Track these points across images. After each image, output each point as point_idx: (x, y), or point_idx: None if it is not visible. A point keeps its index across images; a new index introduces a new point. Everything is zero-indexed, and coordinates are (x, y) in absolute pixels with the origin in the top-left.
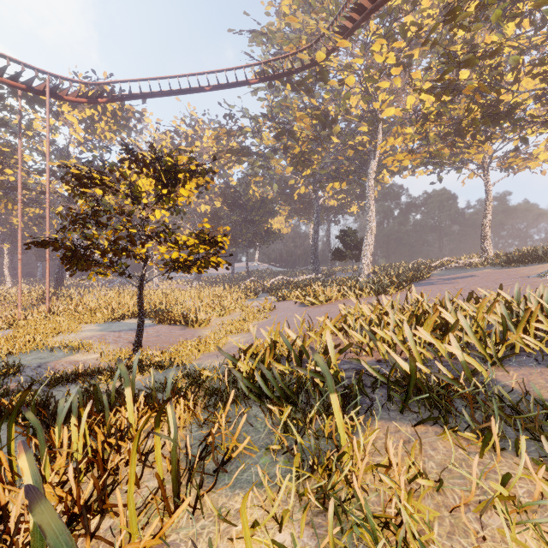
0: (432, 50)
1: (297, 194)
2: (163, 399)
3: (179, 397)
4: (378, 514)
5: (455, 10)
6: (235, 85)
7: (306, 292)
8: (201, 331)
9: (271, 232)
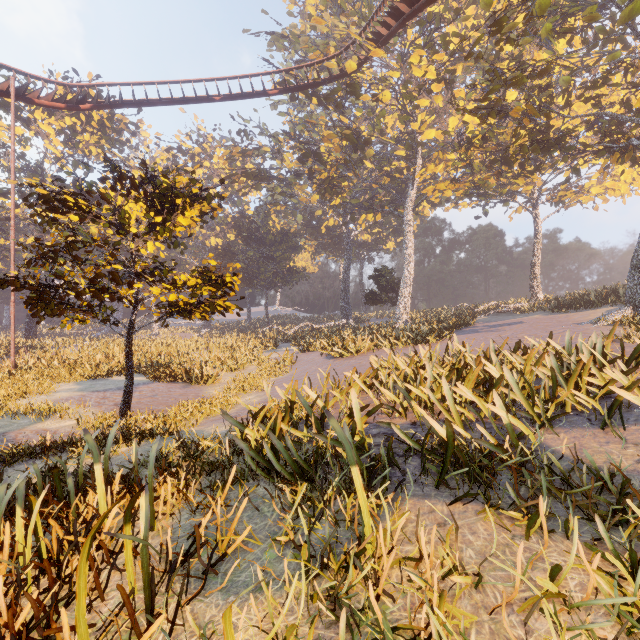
0: (477, 67)
1: (325, 227)
2: (145, 479)
3: (169, 475)
4: (403, 624)
5: (501, 20)
6: (251, 95)
7: (334, 341)
8: (207, 390)
9: (294, 271)
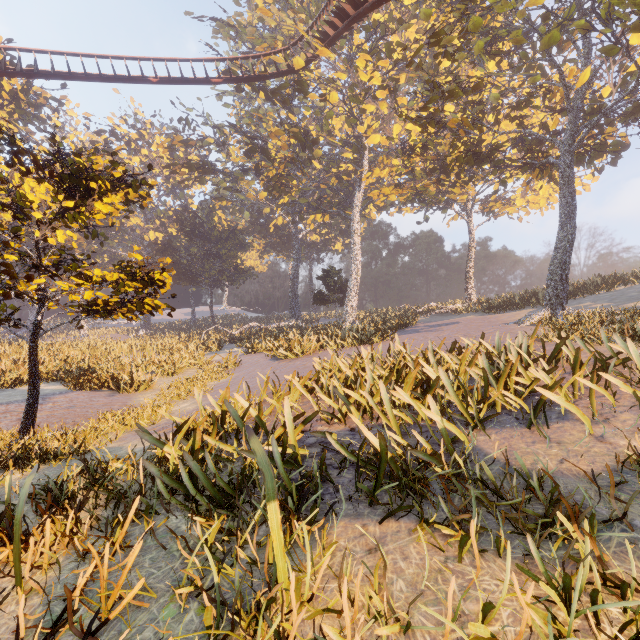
0: (419, 79)
1: (274, 226)
2: None
3: (58, 512)
4: None
5: (439, 33)
6: (193, 81)
7: (280, 343)
8: (137, 397)
9: (241, 269)
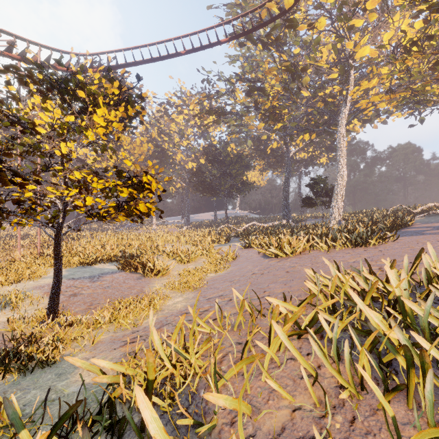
0: None
1: (270, 149)
2: None
3: None
4: None
5: None
6: (208, 46)
7: (270, 241)
8: (154, 283)
9: (246, 183)
